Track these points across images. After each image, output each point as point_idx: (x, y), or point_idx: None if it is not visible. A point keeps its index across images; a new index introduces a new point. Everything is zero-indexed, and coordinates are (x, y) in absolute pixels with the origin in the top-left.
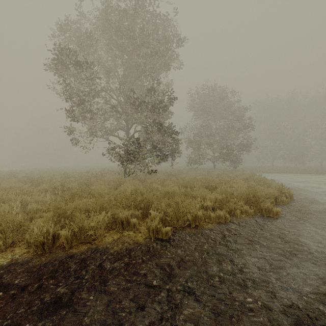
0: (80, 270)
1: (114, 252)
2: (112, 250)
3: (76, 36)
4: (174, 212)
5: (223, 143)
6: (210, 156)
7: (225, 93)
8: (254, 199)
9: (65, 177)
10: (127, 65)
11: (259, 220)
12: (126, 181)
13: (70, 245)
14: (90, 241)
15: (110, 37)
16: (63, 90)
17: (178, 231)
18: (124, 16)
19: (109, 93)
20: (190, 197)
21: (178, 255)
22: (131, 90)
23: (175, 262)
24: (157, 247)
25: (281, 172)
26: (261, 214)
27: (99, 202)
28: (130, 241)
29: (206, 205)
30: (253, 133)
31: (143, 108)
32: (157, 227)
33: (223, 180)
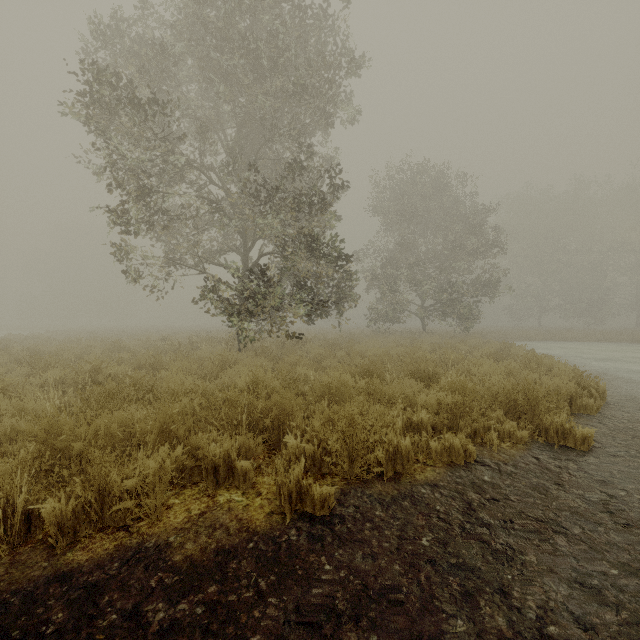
0: (74, 631)
1: (183, 561)
2: (180, 554)
3: (135, 53)
4: (344, 438)
5: (442, 280)
6: (413, 306)
7: (447, 179)
8: (526, 405)
9: (113, 350)
10: (244, 117)
11: (545, 458)
12: (238, 359)
13: (70, 537)
14: (129, 522)
15: (208, 55)
16: (105, 164)
17: (353, 489)
18: (234, 7)
19: (206, 175)
20: (380, 399)
21: (354, 572)
22: (250, 165)
23: (348, 597)
24: (298, 543)
25: (560, 340)
26: (544, 441)
27: (159, 420)
28: (231, 524)
29: (418, 419)
30: (500, 260)
31: (276, 205)
32: (300, 485)
33: (447, 358)
